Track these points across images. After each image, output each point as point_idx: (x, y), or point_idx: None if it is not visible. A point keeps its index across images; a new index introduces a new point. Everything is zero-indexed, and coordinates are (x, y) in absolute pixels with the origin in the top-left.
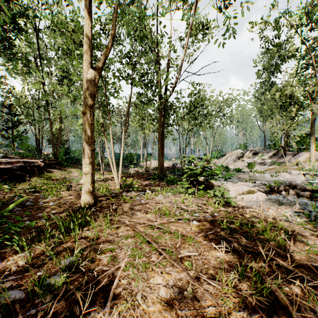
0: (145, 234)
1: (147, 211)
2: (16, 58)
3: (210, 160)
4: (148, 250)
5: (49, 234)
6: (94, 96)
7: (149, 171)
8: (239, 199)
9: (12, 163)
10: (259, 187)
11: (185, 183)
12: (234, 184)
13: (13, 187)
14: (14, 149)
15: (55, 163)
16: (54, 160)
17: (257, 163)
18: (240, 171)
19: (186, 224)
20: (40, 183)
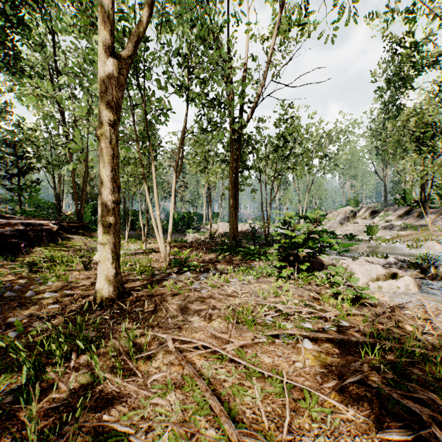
0: (207, 380)
1: (212, 316)
2: (20, 71)
3: (321, 220)
4: (212, 439)
5: (1, 376)
6: (117, 106)
7: (216, 238)
8: (374, 289)
9: (5, 225)
10: (396, 266)
11: (272, 257)
12: (358, 261)
13: (2, 263)
14: (21, 206)
15: (77, 226)
16: (77, 222)
17: (379, 226)
18: (353, 238)
19: (290, 348)
20: (46, 256)
